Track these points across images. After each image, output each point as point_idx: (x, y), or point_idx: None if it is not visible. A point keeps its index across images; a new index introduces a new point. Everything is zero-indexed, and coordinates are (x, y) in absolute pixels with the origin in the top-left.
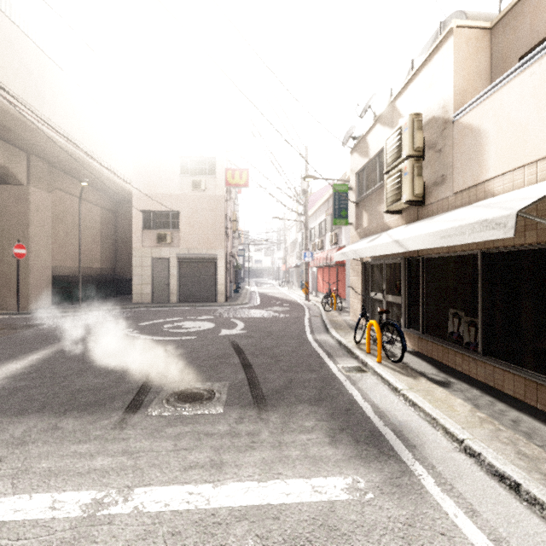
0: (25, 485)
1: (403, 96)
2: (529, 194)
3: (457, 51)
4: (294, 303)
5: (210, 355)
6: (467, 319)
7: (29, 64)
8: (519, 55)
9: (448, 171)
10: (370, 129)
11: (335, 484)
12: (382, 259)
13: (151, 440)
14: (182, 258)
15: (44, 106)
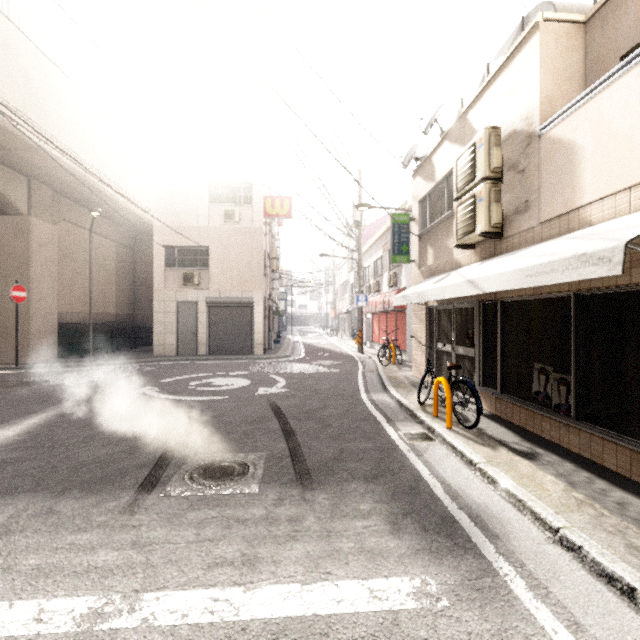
0: (5, 588)
1: (477, 107)
2: (638, 222)
3: (544, 50)
4: (345, 355)
5: (244, 419)
6: (556, 376)
7: (29, 71)
8: (620, 54)
9: (533, 195)
10: (437, 147)
11: (399, 587)
12: (451, 303)
13: (168, 528)
14: (213, 302)
15: (48, 121)
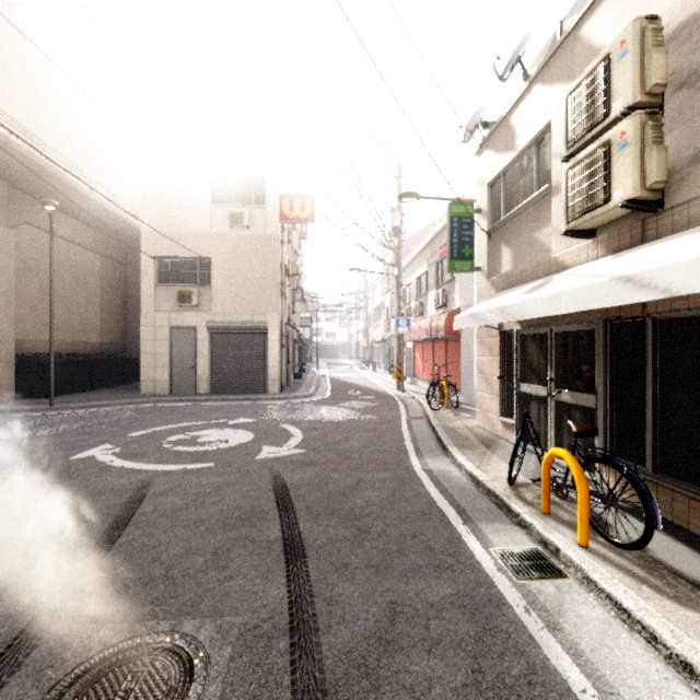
0: None
1: (602, 9)
2: None
3: None
4: (382, 394)
5: (224, 513)
6: None
7: None
8: None
9: None
10: (519, 99)
11: None
12: (547, 325)
13: None
14: (216, 327)
15: None
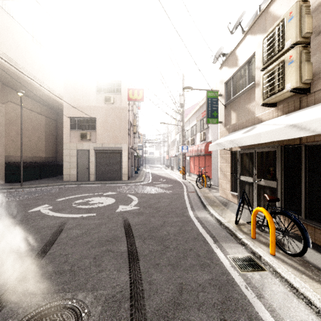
0: None
1: None
2: None
3: None
4: (175, 181)
5: (100, 238)
6: None
7: None
8: None
9: None
10: (240, 42)
11: None
12: (253, 148)
13: None
14: (98, 149)
15: None
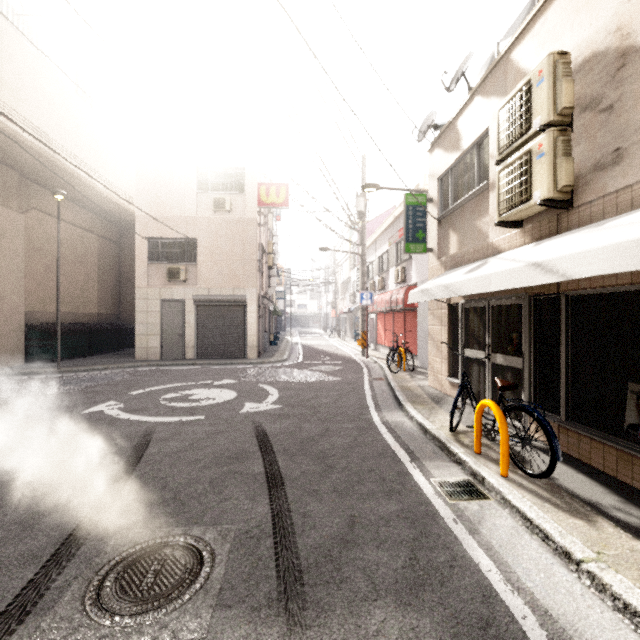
0: None
1: (527, 39)
2: None
3: None
4: (348, 359)
5: (217, 454)
6: None
7: None
8: None
9: (630, 138)
10: (463, 107)
11: None
12: (485, 300)
13: None
14: (201, 300)
15: (2, 88)
